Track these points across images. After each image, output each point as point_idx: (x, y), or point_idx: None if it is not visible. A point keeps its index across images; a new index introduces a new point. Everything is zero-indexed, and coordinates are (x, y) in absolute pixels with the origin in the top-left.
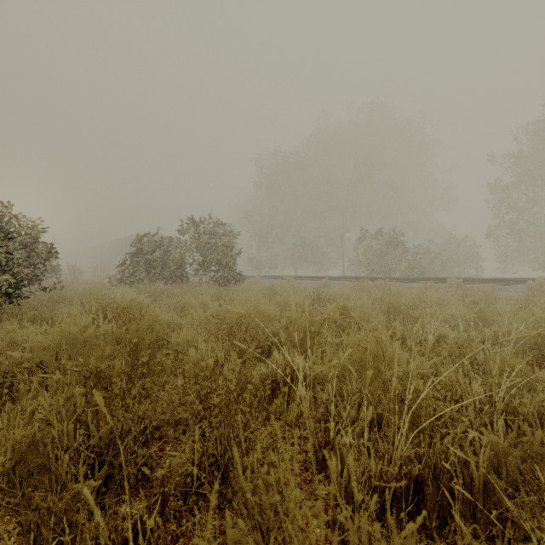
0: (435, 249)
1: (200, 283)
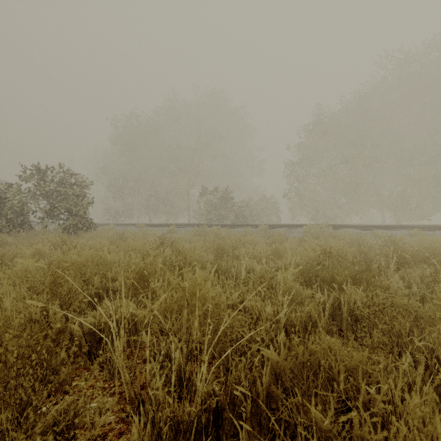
0: (253, 203)
1: (45, 231)
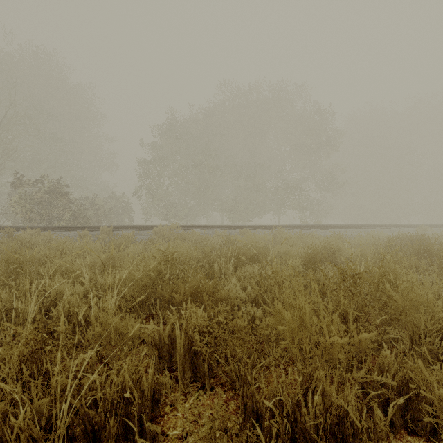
0: (98, 201)
1: None
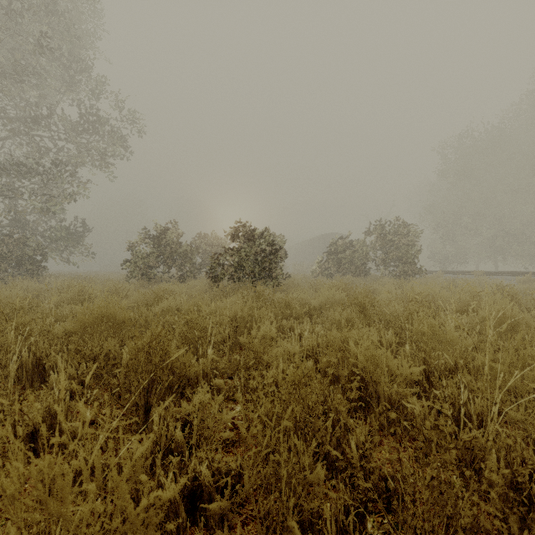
0: None
1: (381, 276)
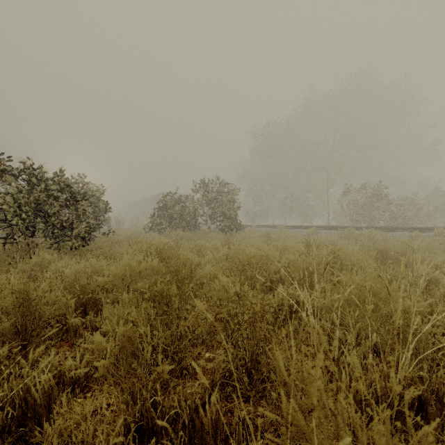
0: (420, 200)
1: (209, 230)
